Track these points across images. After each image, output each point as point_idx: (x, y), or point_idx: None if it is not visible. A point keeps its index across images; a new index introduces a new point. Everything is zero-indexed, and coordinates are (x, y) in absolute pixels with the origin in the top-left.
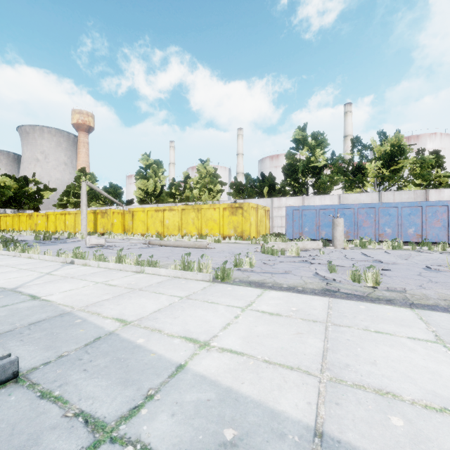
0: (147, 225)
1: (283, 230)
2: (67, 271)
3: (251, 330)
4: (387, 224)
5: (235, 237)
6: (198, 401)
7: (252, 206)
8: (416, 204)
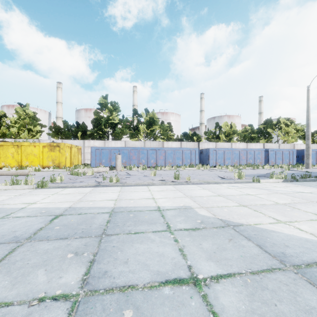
0: None
1: None
2: None
3: (55, 198)
4: (143, 158)
5: (53, 167)
6: (33, 210)
7: (67, 145)
8: (154, 149)
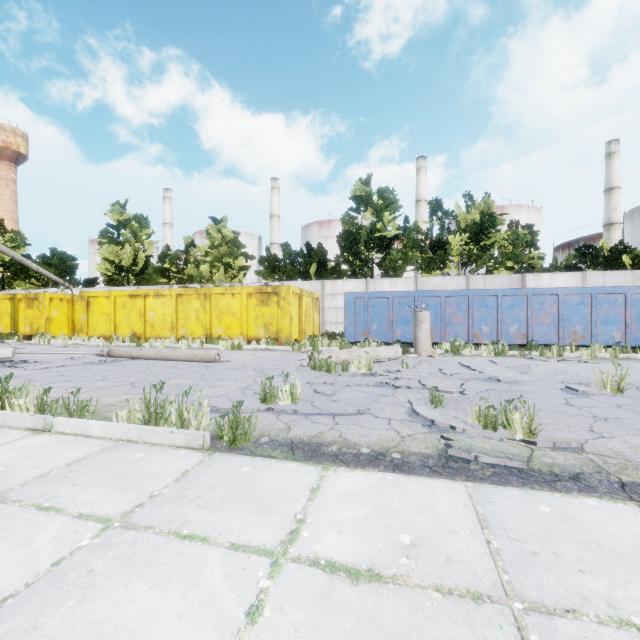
0: (115, 321)
1: (339, 329)
2: None
3: None
4: (483, 320)
5: (267, 340)
6: None
7: (294, 291)
8: (520, 293)
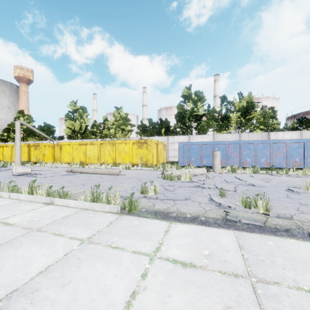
0: (72, 155)
1: (175, 159)
2: None
3: (164, 308)
4: (247, 155)
5: (142, 165)
6: None
7: (154, 142)
8: (266, 142)
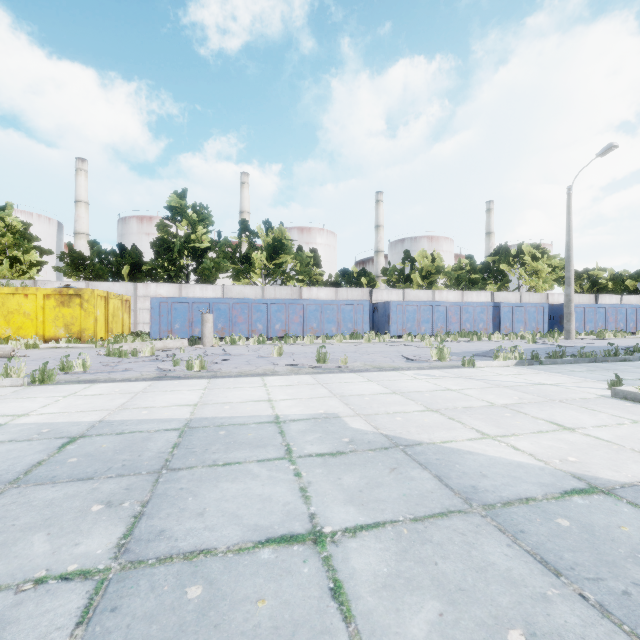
0: None
1: None
2: None
3: (70, 404)
4: (259, 320)
5: (68, 339)
6: (22, 429)
7: (99, 294)
8: (282, 302)
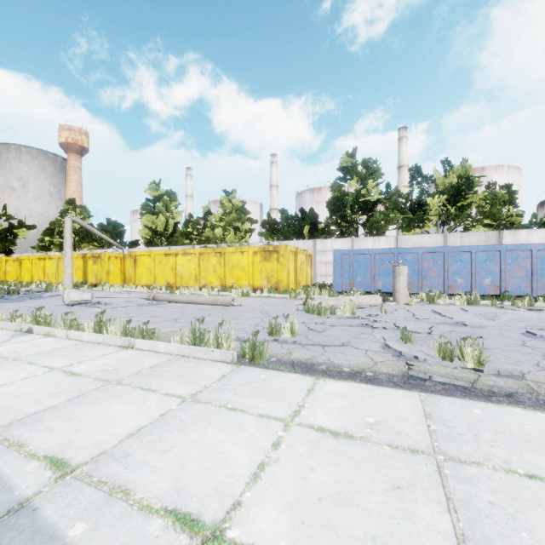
0: (154, 273)
1: (328, 280)
2: (13, 347)
3: (305, 483)
4: (458, 273)
5: (269, 289)
6: None
7: (291, 249)
8: (494, 249)
